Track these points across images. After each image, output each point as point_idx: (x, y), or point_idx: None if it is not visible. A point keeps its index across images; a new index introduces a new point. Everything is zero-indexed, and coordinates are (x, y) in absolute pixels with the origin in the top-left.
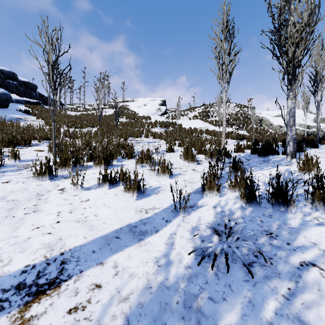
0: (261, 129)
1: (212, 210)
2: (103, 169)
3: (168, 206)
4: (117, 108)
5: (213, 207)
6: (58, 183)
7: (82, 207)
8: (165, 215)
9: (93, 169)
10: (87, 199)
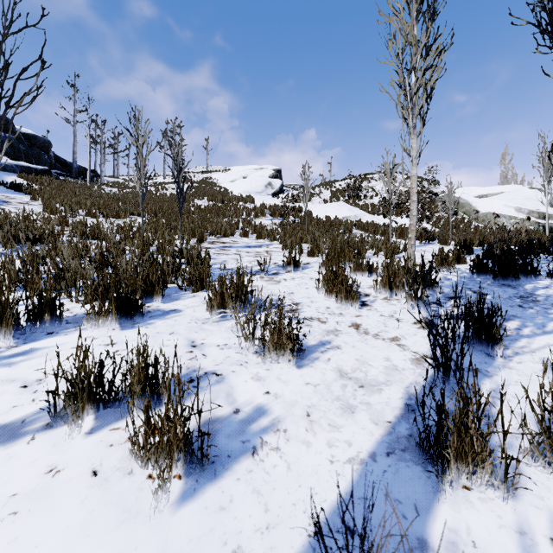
0: (458, 221)
1: None
2: (115, 328)
3: None
4: (181, 176)
5: None
6: None
7: None
8: None
9: (87, 330)
10: None
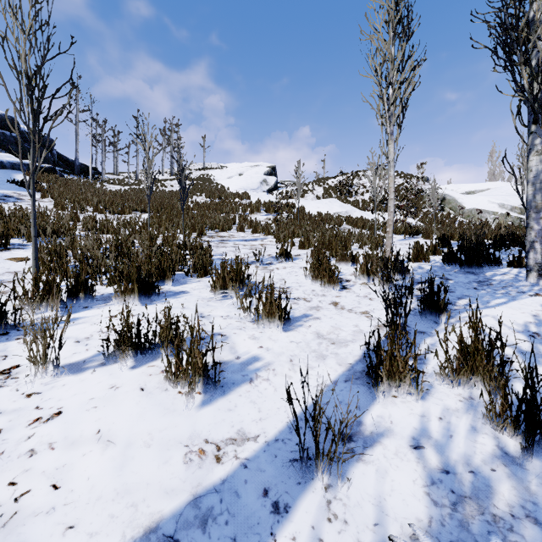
0: (444, 216)
1: (411, 460)
2: (137, 304)
3: (280, 433)
4: (183, 176)
5: (413, 447)
6: (12, 347)
7: (25, 450)
8: (271, 475)
9: (115, 305)
10: (56, 412)
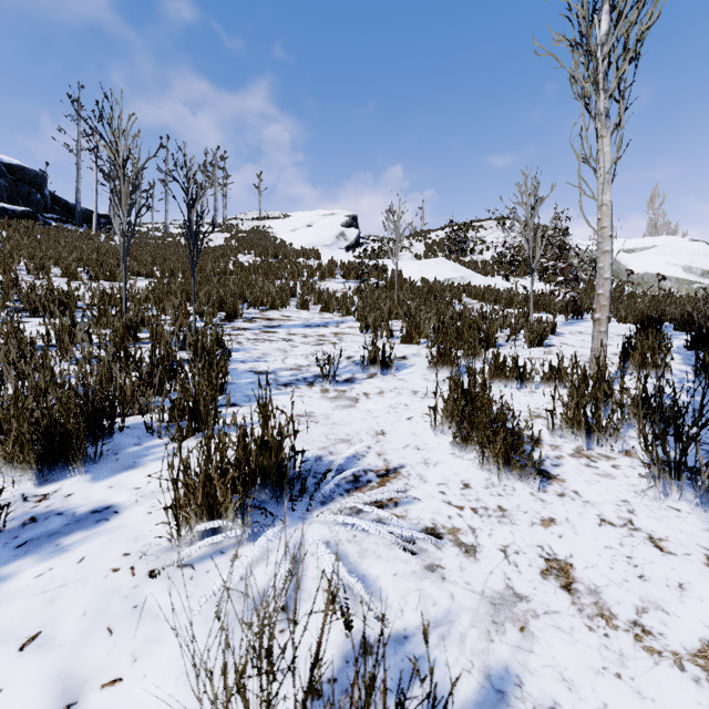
0: None
1: None
2: None
3: None
4: (194, 212)
5: None
6: None
7: None
8: None
9: None
10: None
